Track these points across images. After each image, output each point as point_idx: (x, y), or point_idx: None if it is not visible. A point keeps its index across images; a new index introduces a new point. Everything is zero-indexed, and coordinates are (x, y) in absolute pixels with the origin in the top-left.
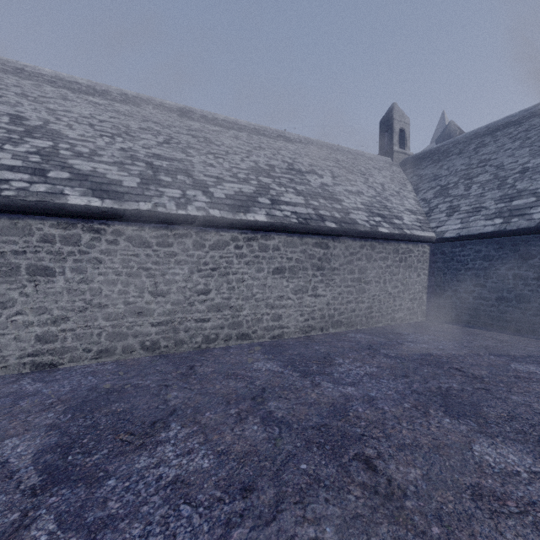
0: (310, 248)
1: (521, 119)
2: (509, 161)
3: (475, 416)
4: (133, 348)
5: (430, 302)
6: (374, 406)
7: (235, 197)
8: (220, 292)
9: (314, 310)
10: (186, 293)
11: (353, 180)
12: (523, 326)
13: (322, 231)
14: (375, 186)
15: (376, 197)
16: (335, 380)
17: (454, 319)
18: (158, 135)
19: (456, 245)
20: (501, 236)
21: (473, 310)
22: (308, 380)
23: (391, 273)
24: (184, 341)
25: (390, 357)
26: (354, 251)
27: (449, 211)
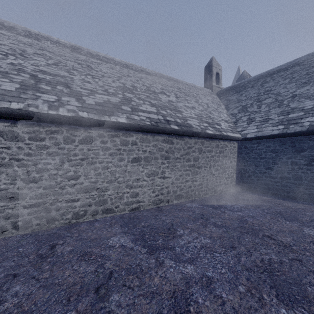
0: (159, 143)
1: (287, 67)
2: (283, 91)
3: (305, 301)
4: (5, 228)
5: (238, 179)
6: (212, 292)
7: (103, 104)
8: (88, 177)
9: (162, 188)
10: (57, 179)
11: (189, 100)
12: (298, 195)
13: (168, 131)
14: (202, 105)
15: (204, 111)
16: (176, 256)
17: (253, 190)
18: (49, 59)
19: (254, 143)
20: (283, 137)
21: (265, 185)
22: (153, 257)
23: (214, 161)
24: (55, 218)
25: (218, 226)
26: (190, 145)
27: (248, 121)
